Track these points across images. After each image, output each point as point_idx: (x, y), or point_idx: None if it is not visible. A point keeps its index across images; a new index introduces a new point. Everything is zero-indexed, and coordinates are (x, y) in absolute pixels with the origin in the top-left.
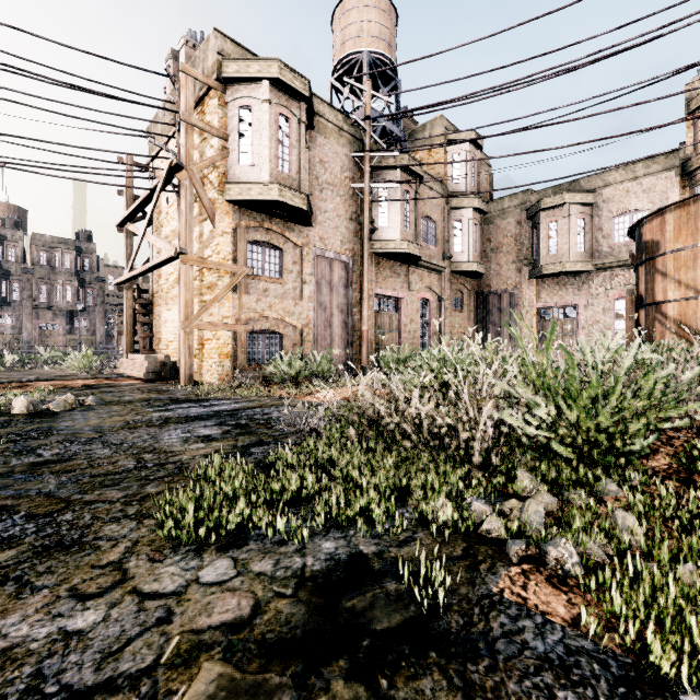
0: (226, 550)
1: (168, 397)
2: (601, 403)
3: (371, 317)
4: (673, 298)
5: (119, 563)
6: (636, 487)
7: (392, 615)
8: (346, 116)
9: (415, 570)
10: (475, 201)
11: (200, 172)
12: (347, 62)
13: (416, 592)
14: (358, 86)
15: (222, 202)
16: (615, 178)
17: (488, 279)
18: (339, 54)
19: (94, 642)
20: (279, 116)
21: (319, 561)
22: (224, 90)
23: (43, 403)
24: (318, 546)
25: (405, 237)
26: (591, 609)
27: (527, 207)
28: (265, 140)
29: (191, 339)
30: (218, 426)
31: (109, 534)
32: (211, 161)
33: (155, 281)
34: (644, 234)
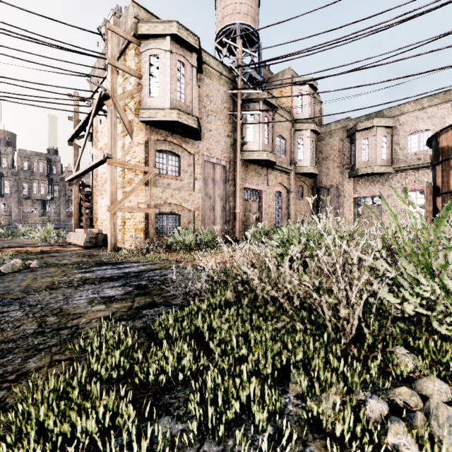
0: None
1: (95, 260)
2: None
3: (242, 203)
4: None
5: None
6: None
7: None
8: (224, 65)
9: None
10: (312, 125)
11: (123, 102)
12: (225, 31)
13: None
14: (233, 45)
15: (137, 122)
16: (408, 109)
17: (320, 178)
18: (220, 25)
19: None
20: (178, 62)
21: None
22: (139, 43)
23: (0, 265)
24: None
25: (265, 149)
26: None
27: (347, 129)
28: (167, 78)
29: (115, 218)
30: (123, 286)
31: None
32: (130, 93)
33: (94, 179)
34: (441, 142)
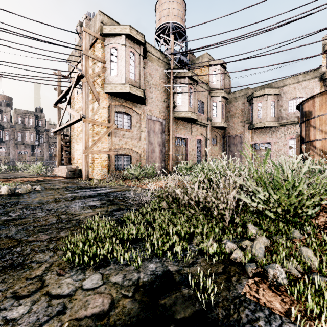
0: (98, 269)
1: (76, 186)
2: (290, 190)
3: (173, 148)
4: (318, 138)
5: (41, 277)
6: (309, 234)
7: (186, 309)
8: (161, 52)
9: (197, 281)
10: (222, 93)
11: (92, 79)
12: (162, 28)
13: (199, 296)
14: (167, 38)
15: (103, 93)
16: (289, 82)
17: (228, 130)
18: (158, 23)
19: (20, 326)
20: (130, 52)
21: (147, 275)
22: (104, 40)
23: (16, 189)
24: (146, 266)
25: (189, 110)
26: (297, 308)
27: (247, 96)
28: (123, 63)
29: (88, 158)
30: (99, 200)
31: (38, 259)
32: (97, 73)
33: (71, 131)
34: (304, 108)
